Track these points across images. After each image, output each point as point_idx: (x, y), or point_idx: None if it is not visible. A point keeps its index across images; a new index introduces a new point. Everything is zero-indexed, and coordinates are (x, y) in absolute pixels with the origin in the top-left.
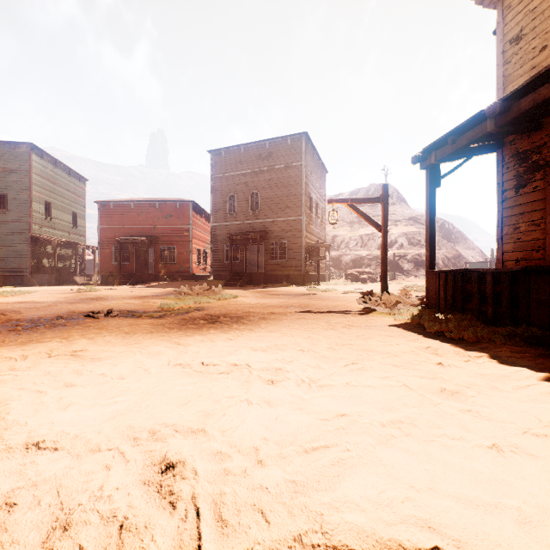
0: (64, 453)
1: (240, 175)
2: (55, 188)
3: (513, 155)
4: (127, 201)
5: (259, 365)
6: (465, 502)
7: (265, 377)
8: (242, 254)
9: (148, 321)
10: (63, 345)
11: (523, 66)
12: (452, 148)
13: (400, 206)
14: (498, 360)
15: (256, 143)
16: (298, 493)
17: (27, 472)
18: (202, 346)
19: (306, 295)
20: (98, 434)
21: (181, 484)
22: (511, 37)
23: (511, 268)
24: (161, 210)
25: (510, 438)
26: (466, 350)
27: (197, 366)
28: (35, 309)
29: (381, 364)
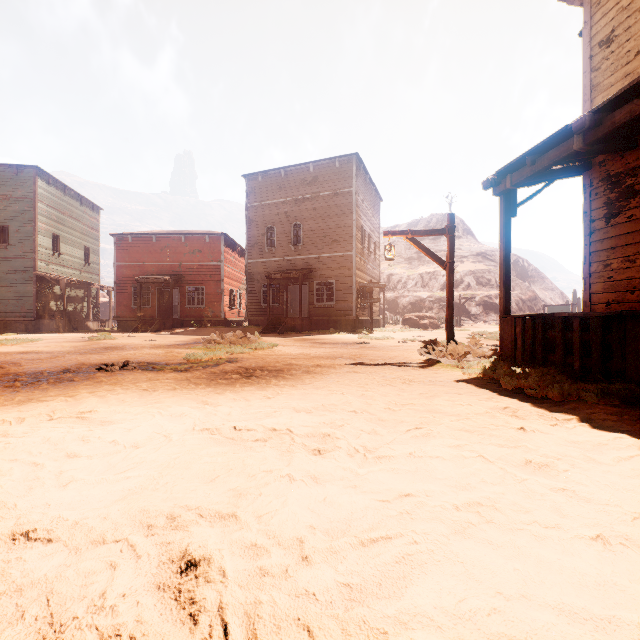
0: (59, 546)
1: (280, 204)
2: (64, 219)
3: (603, 178)
4: (148, 234)
5: (302, 430)
6: (569, 614)
7: (310, 446)
8: (283, 296)
9: (171, 376)
10: (68, 405)
11: (615, 73)
12: (531, 170)
13: (467, 240)
14: (592, 424)
15: (299, 165)
16: (354, 602)
17: (11, 572)
18: (234, 406)
19: (357, 343)
20: (103, 520)
21: (205, 589)
22: (601, 39)
23: (603, 313)
24: (188, 245)
25: (617, 527)
26: (551, 411)
27: (228, 431)
28: (39, 361)
29: (450, 429)
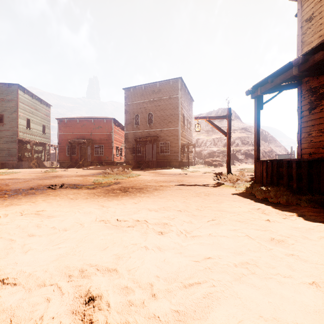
0: (20, 287)
1: (141, 103)
2: (32, 111)
3: (307, 89)
4: (75, 118)
5: (153, 221)
6: None
7: (156, 230)
8: (143, 150)
9: (85, 191)
10: (31, 207)
11: (314, 35)
12: (271, 85)
13: (237, 121)
14: (304, 217)
15: (151, 83)
16: (181, 321)
17: None
18: (117, 208)
19: (181, 174)
20: (45, 272)
21: (98, 314)
22: (306, 18)
23: (308, 159)
24: (95, 124)
25: (323, 276)
26: (282, 210)
27: (113, 221)
28: (18, 183)
29: (230, 220)
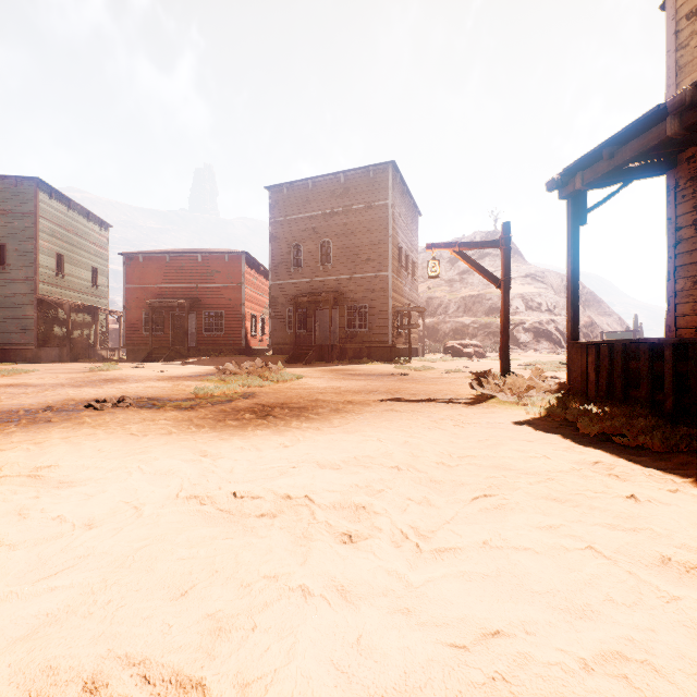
0: None
1: (307, 218)
2: (69, 237)
3: (692, 177)
4: (161, 253)
5: (327, 498)
6: None
7: (337, 527)
8: (310, 322)
9: (170, 415)
10: (27, 457)
11: None
12: (609, 165)
13: (514, 260)
14: None
15: (328, 176)
16: None
17: None
18: (240, 459)
19: (394, 375)
20: None
21: None
22: (689, 10)
23: None
24: (205, 265)
25: None
26: (658, 467)
27: (224, 499)
28: (22, 396)
29: (531, 497)
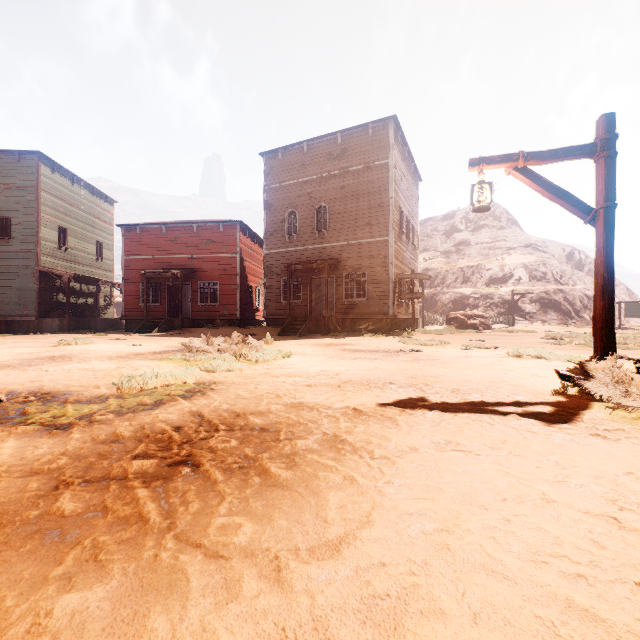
0: None
1: (302, 184)
2: (72, 211)
3: None
4: (157, 224)
5: None
6: None
7: None
8: (305, 291)
9: None
10: None
11: None
12: None
13: (512, 231)
14: None
15: (324, 137)
16: None
17: None
18: None
19: (404, 352)
20: None
21: None
22: None
23: None
24: (200, 235)
25: None
26: None
27: None
28: None
29: None
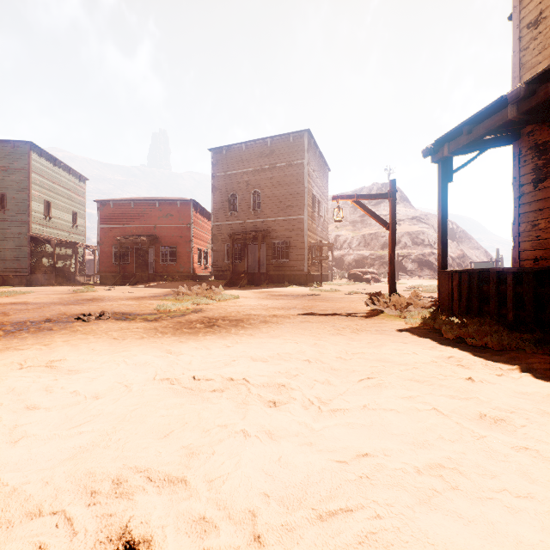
0: None
1: (241, 174)
2: (55, 187)
3: (531, 147)
4: (127, 200)
5: (258, 380)
6: None
7: (265, 397)
8: (244, 254)
9: (141, 325)
10: (41, 354)
11: (543, 52)
12: (467, 138)
13: (403, 206)
14: (536, 374)
15: (258, 140)
16: None
17: None
18: (195, 355)
19: (309, 295)
20: (45, 486)
21: None
22: (529, 21)
23: (536, 268)
24: (162, 210)
25: None
26: (494, 360)
27: (187, 381)
28: (25, 311)
29: (400, 379)
